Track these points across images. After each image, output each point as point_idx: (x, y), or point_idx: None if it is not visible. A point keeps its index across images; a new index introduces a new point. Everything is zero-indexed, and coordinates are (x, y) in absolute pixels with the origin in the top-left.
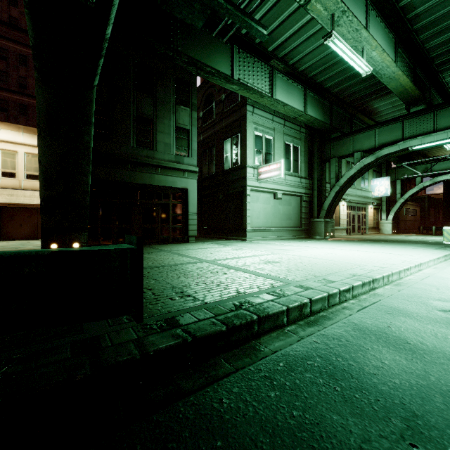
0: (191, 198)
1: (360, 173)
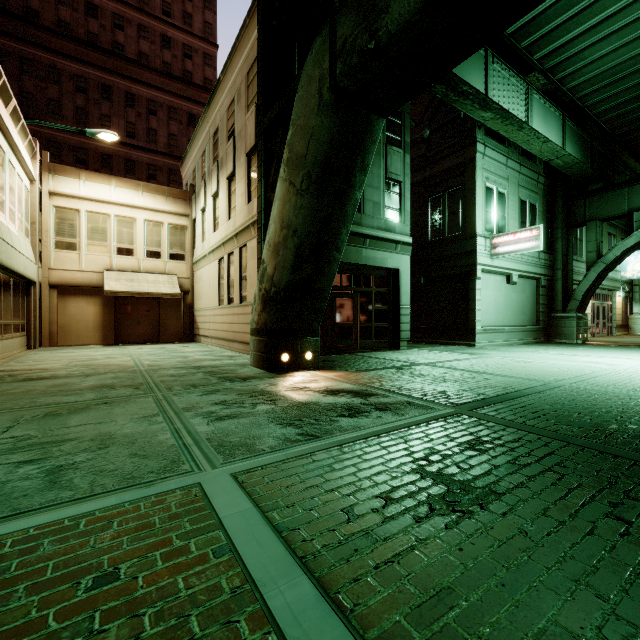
0: (404, 283)
1: None
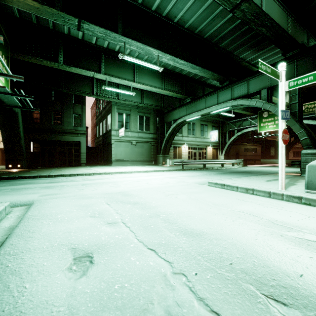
0: (82, 146)
1: (175, 131)
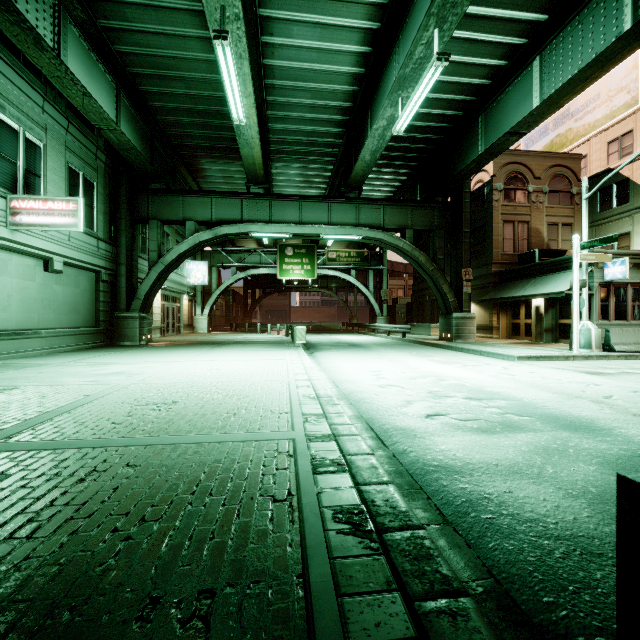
0: None
1: (193, 251)
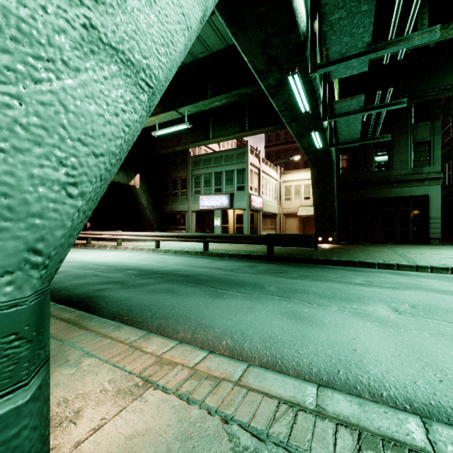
0: (433, 203)
1: None
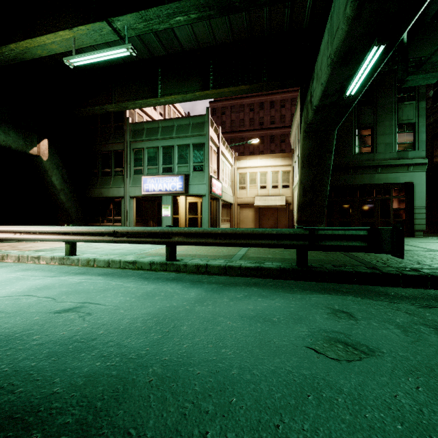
0: (417, 192)
1: None
